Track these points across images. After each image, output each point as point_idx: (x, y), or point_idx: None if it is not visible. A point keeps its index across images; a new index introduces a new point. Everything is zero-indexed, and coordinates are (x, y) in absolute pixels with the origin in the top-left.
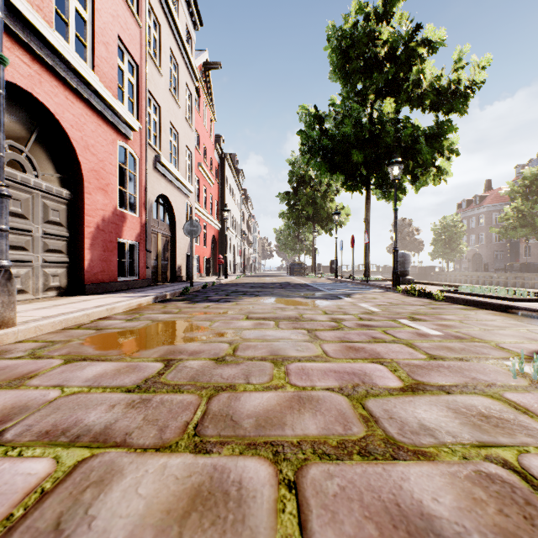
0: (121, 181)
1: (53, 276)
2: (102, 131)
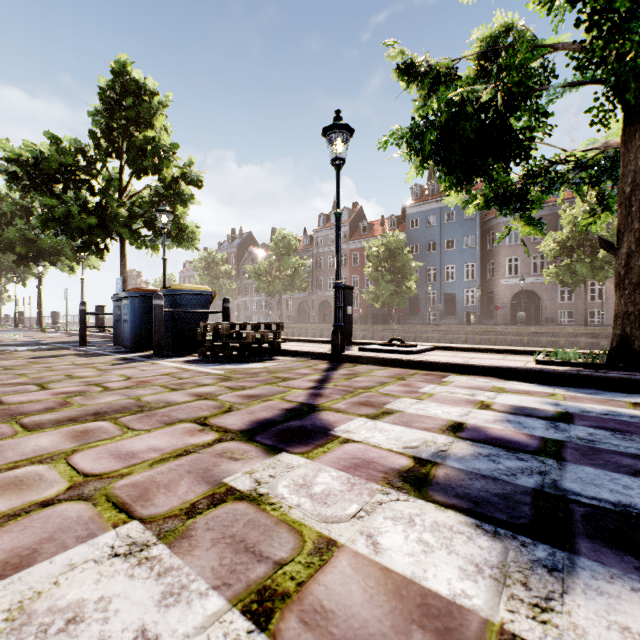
0: None
1: None
2: None
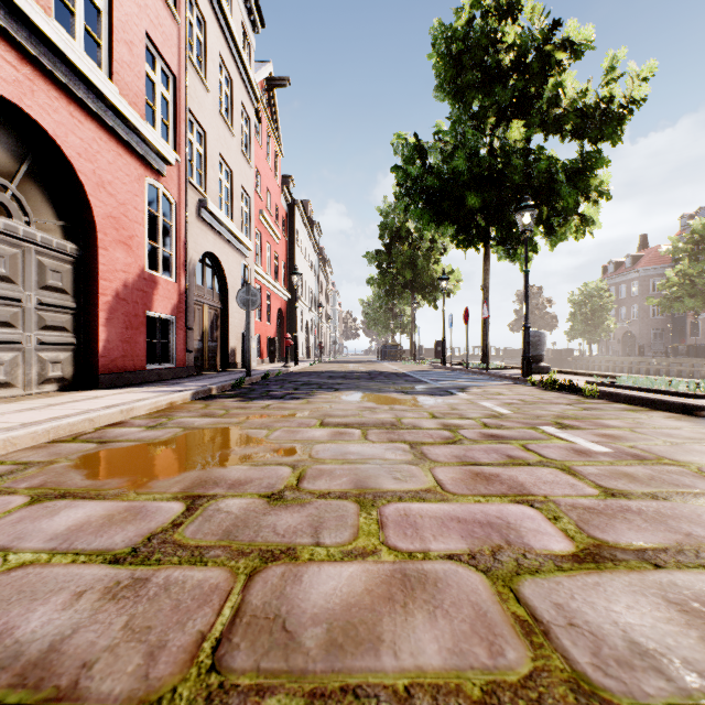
0: (152, 234)
1: (52, 364)
2: (123, 163)
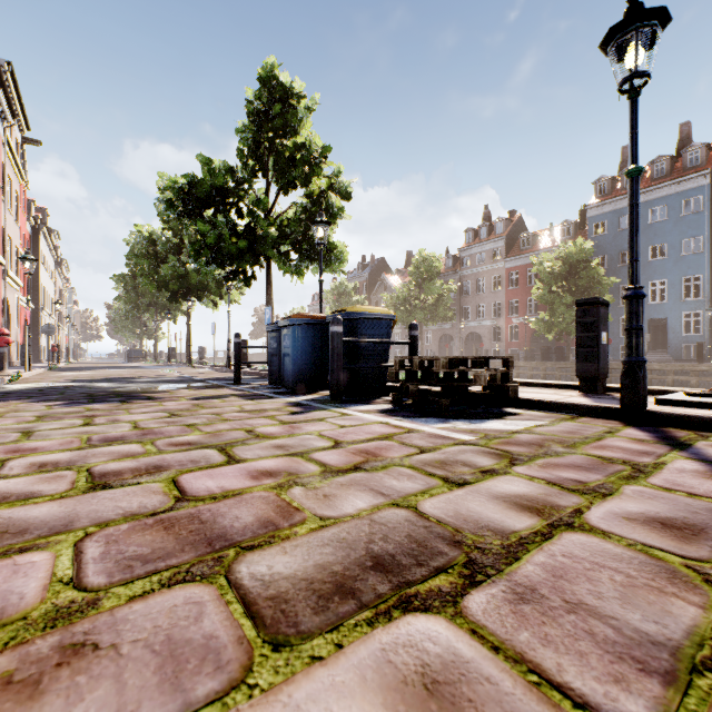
0: None
1: None
2: None
